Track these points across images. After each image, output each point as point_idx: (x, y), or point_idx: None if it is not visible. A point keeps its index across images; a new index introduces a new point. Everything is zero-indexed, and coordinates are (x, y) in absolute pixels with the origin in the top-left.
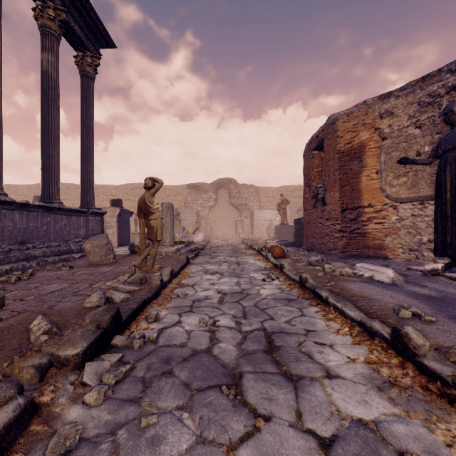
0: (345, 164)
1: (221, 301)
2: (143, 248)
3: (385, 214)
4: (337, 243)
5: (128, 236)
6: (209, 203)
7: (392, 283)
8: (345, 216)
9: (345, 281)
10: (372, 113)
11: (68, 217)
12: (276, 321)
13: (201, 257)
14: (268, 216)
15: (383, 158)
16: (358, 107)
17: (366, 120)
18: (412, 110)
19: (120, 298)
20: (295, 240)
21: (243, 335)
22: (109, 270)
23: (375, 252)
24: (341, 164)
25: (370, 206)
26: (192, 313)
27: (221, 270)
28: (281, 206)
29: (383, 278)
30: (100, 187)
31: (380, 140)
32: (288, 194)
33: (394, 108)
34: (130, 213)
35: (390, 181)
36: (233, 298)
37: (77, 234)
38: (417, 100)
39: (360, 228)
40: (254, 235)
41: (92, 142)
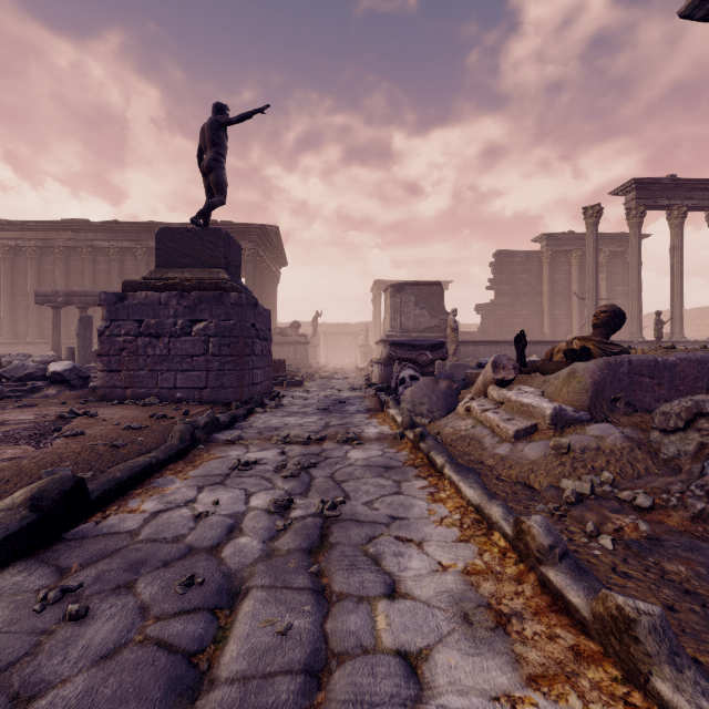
0: None
1: None
2: None
3: None
4: None
5: None
6: None
7: None
8: None
9: None
10: None
11: None
12: None
13: None
14: None
15: None
16: None
17: None
18: None
19: None
20: None
21: None
22: None
23: None
24: None
25: None
26: None
27: None
28: None
29: None
30: None
31: None
32: None
33: None
34: None
35: None
36: None
37: None
38: None
39: None
40: None
41: None
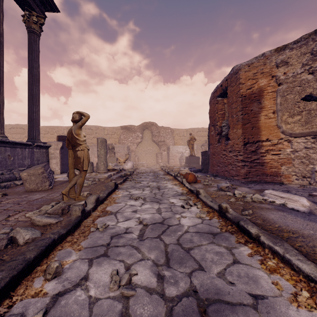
0: (246, 106)
1: (141, 234)
2: (72, 177)
3: (280, 146)
4: (239, 171)
5: None
6: (137, 140)
7: (310, 213)
8: (246, 148)
9: (261, 209)
10: (270, 63)
11: (12, 149)
12: (206, 274)
13: (128, 182)
14: (180, 149)
15: (279, 100)
16: (257, 58)
17: (264, 69)
18: (305, 59)
19: (23, 240)
20: (202, 168)
21: (167, 306)
22: (39, 197)
23: (272, 178)
24: (243, 106)
25: (268, 140)
26: (106, 259)
27: (144, 195)
28: (190, 142)
29: (298, 206)
30: (54, 128)
31: (276, 86)
32: (194, 134)
33: (289, 58)
34: None
35: (286, 119)
36: (154, 232)
37: (21, 163)
38: (309, 51)
39: (259, 158)
40: (169, 163)
41: (38, 87)
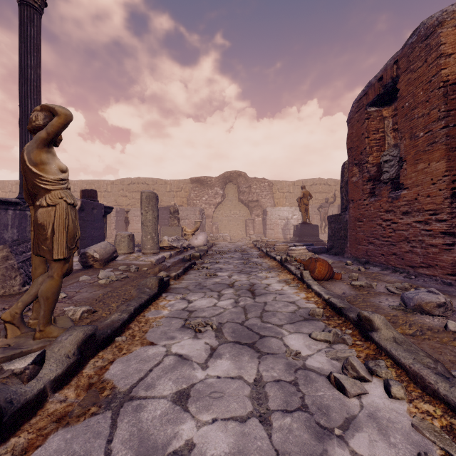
0: None
1: None
2: (38, 273)
3: None
4: (436, 256)
5: (100, 239)
6: (216, 199)
7: None
8: None
9: None
10: None
11: None
12: None
13: (193, 273)
14: (284, 214)
15: None
16: None
17: None
18: None
19: None
20: (330, 245)
21: None
22: None
23: None
24: (450, 106)
25: None
26: None
27: (220, 314)
28: (302, 201)
29: None
30: (93, 183)
31: None
32: (306, 188)
33: None
34: (103, 208)
35: None
36: None
37: None
38: None
39: None
40: (267, 236)
41: (37, 102)
